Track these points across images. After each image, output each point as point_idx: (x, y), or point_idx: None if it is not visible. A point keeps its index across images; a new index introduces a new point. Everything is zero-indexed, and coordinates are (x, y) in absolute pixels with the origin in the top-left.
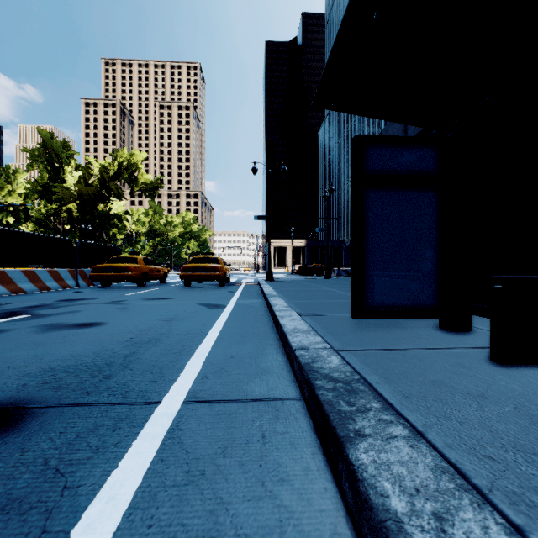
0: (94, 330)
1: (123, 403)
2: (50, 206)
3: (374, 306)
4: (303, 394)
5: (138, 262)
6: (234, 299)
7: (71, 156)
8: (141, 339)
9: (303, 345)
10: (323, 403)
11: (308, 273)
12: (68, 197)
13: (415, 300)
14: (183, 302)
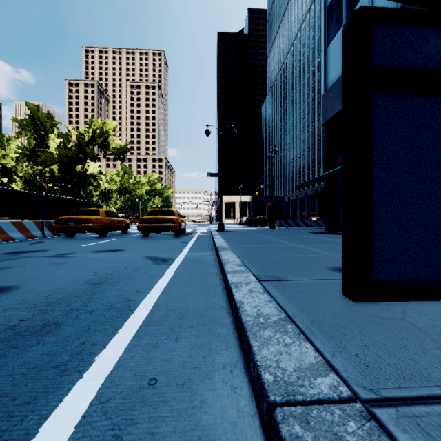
0: None
1: None
2: (36, 167)
3: (385, 280)
4: None
5: (99, 214)
6: (185, 251)
7: (54, 126)
8: (34, 322)
9: (286, 380)
10: None
11: (254, 224)
12: (50, 159)
13: None
14: (132, 255)
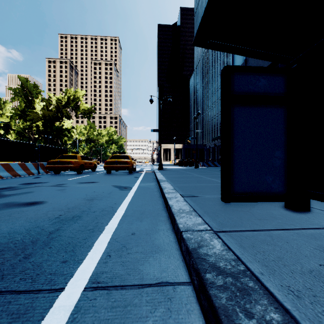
0: (35, 208)
1: (29, 290)
2: (26, 123)
3: (239, 192)
4: (191, 278)
5: (77, 158)
6: (138, 183)
7: (38, 93)
8: (67, 216)
9: (188, 226)
10: (218, 312)
11: (184, 165)
12: (36, 117)
13: (269, 188)
14: (104, 185)
